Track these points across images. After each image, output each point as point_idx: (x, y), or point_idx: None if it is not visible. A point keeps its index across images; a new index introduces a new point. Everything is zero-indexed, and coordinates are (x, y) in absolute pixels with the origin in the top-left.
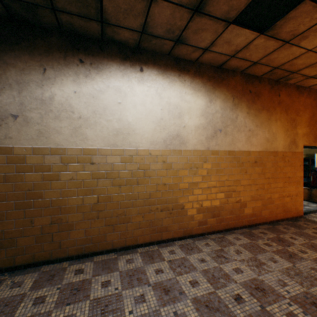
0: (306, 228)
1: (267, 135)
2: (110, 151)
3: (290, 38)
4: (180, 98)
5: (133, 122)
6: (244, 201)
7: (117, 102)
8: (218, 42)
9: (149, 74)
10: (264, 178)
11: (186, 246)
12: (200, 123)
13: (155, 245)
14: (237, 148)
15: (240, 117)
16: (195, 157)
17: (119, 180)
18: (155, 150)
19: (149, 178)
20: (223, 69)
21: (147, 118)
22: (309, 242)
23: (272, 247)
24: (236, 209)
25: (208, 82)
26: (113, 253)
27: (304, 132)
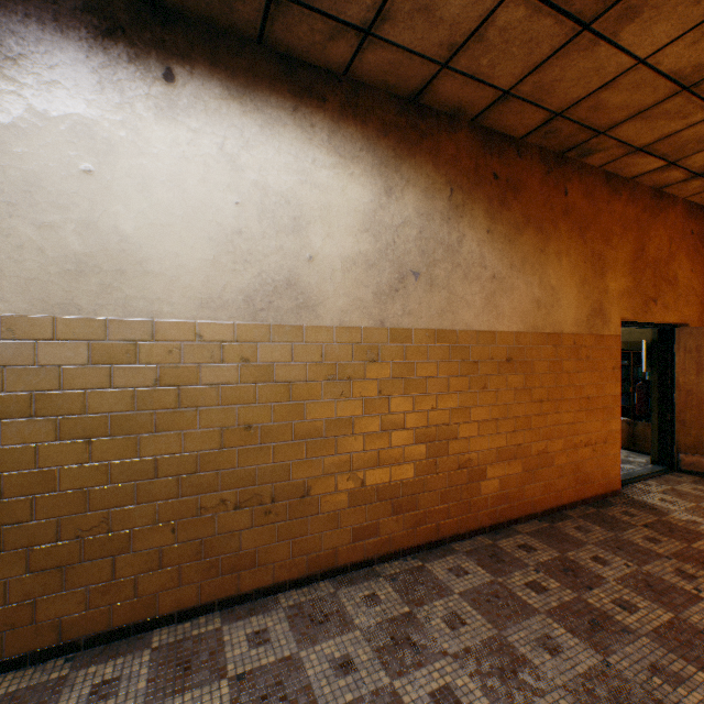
0: (629, 525)
1: (537, 293)
2: (52, 327)
3: (596, 13)
4: (297, 175)
5: (139, 237)
6: (480, 464)
7: (78, 169)
8: (397, 6)
9: (195, 93)
10: (531, 402)
11: (311, 610)
12: (360, 250)
13: (216, 615)
14: (460, 323)
15: (469, 242)
16: (344, 348)
17: (87, 418)
18: (218, 326)
19: (195, 409)
20: (423, 108)
21: (190, 227)
22: (640, 572)
23: (548, 595)
24: (458, 487)
25: (383, 139)
26: (62, 661)
27: (623, 287)
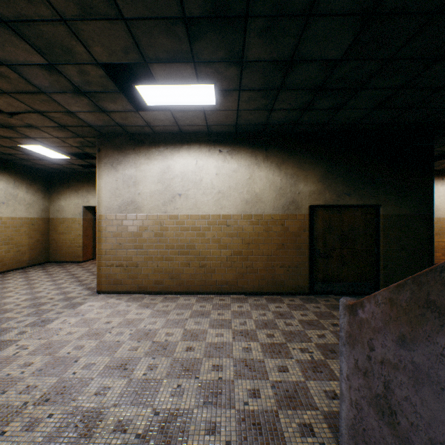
0: None
1: None
2: None
3: None
4: None
5: (438, 205)
6: None
7: None
8: None
9: None
10: None
11: None
12: None
13: None
14: None
15: None
16: None
17: None
18: None
19: None
20: None
21: None
22: None
23: None
24: None
25: None
26: None
27: None
